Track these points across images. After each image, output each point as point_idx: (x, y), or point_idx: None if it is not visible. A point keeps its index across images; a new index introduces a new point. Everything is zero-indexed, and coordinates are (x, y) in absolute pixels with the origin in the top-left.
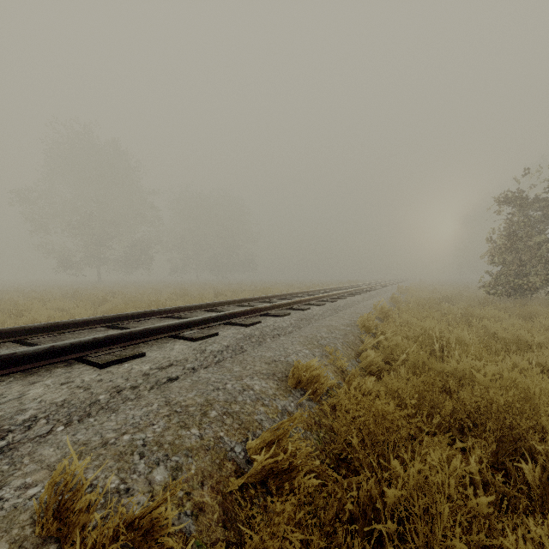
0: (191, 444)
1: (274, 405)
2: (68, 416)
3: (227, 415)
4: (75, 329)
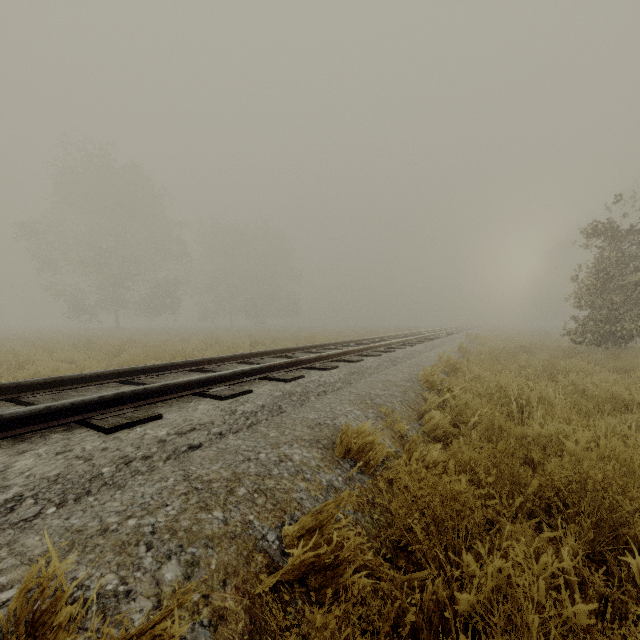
0: (213, 531)
1: (317, 479)
2: (61, 494)
3: (259, 493)
4: (81, 385)
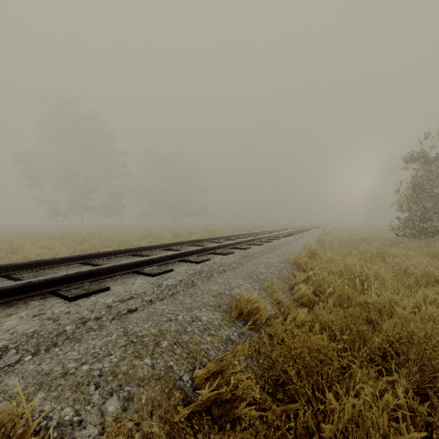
0: (143, 374)
1: (219, 334)
2: (36, 346)
3: (177, 345)
4: (54, 266)
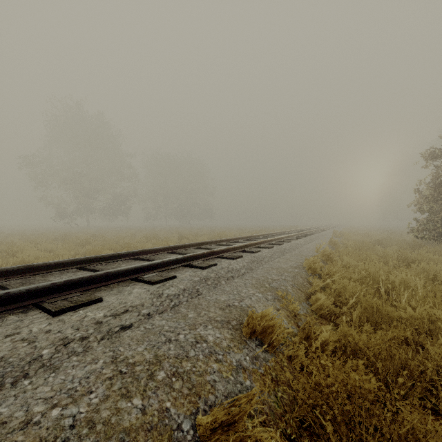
0: (130, 423)
1: (228, 360)
2: None
3: (177, 377)
4: (46, 271)
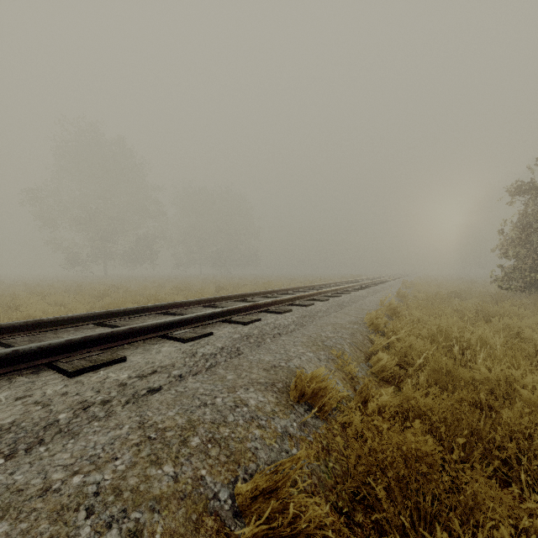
0: (161, 491)
1: (272, 426)
2: (12, 444)
3: (213, 443)
4: (58, 327)
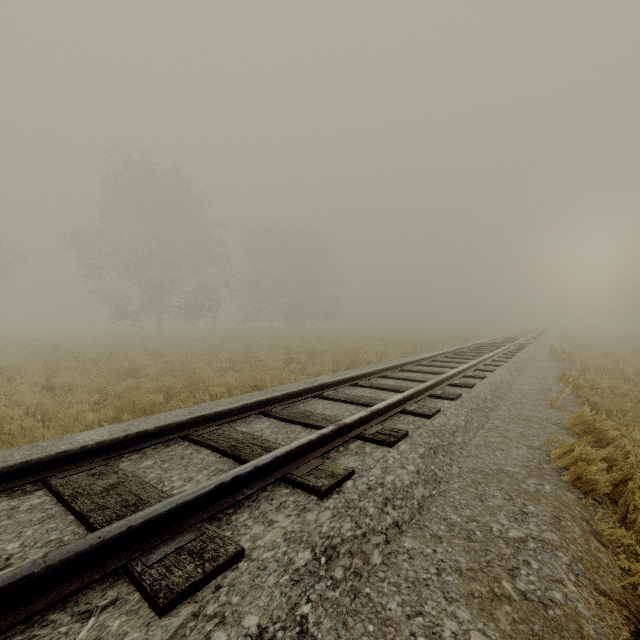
0: None
1: None
2: None
3: None
4: None
